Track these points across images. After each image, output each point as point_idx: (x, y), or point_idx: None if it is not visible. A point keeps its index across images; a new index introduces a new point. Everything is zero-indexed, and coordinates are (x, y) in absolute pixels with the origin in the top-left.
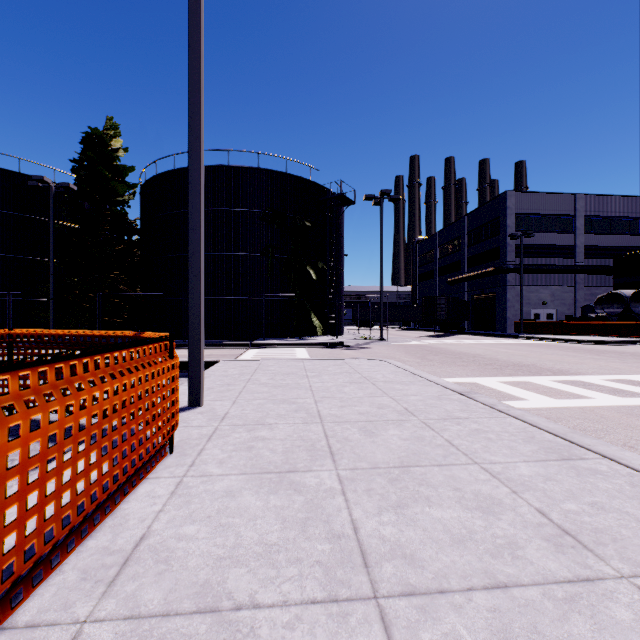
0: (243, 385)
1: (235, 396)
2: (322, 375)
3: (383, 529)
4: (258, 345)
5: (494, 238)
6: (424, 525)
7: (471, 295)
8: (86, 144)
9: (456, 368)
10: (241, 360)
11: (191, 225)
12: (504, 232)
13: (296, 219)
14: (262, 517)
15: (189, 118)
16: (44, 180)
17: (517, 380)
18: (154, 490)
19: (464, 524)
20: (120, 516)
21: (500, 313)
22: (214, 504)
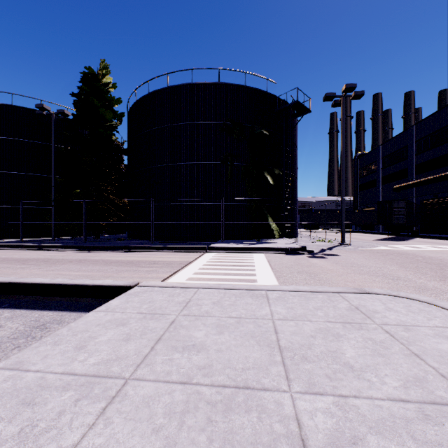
0: None
1: None
2: None
3: None
4: (214, 249)
5: None
6: None
7: (420, 200)
8: (84, 82)
9: None
10: (165, 286)
11: None
12: None
13: (254, 128)
14: None
15: None
16: (44, 107)
17: None
18: None
19: None
20: None
21: None
22: None
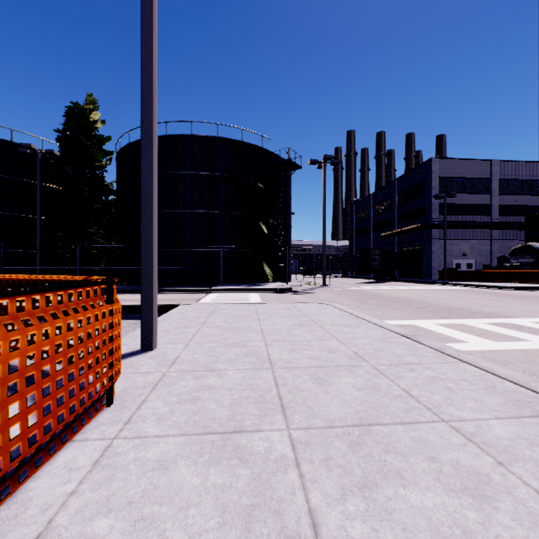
0: (198, 328)
1: (188, 339)
2: (272, 318)
3: (351, 527)
4: (217, 290)
5: (421, 198)
6: (403, 520)
7: (401, 248)
8: (69, 117)
9: (394, 311)
10: (199, 304)
11: (143, 172)
12: (430, 193)
13: (250, 181)
14: (196, 504)
15: (141, 66)
16: (31, 147)
17: (452, 322)
18: (75, 459)
19: (454, 518)
20: (20, 501)
21: (426, 263)
22: (141, 481)
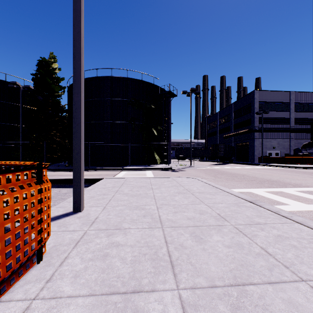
0: (113, 195)
1: (106, 203)
2: (161, 188)
3: None
4: (126, 169)
5: (248, 114)
6: None
7: (235, 143)
8: (39, 66)
9: (236, 182)
10: (115, 178)
11: (74, 91)
12: (253, 111)
13: (146, 104)
14: None
15: (73, 19)
16: (16, 84)
17: (275, 190)
18: None
19: None
20: None
21: (251, 152)
22: None
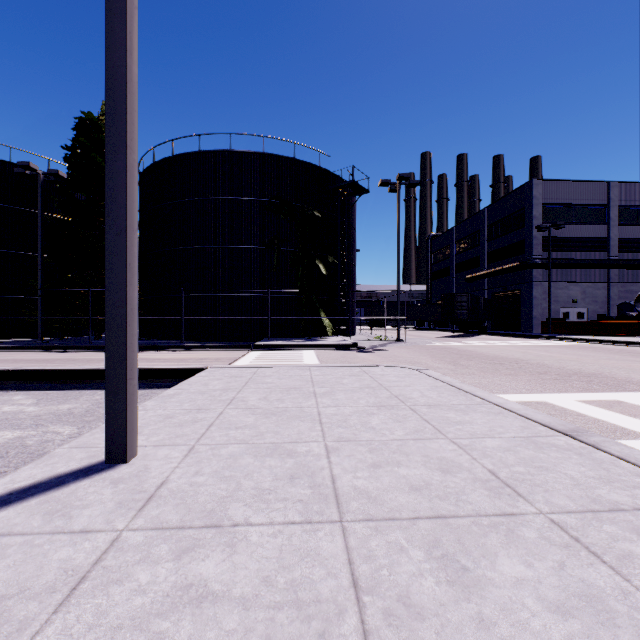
0: (219, 411)
1: (198, 435)
2: (335, 392)
3: None
4: (261, 347)
5: (518, 231)
6: None
7: (492, 293)
8: (80, 130)
9: (505, 378)
10: (233, 367)
11: (109, 145)
12: (530, 224)
13: (304, 209)
14: None
15: None
16: (30, 166)
17: (603, 398)
18: None
19: None
20: None
21: (525, 312)
22: None
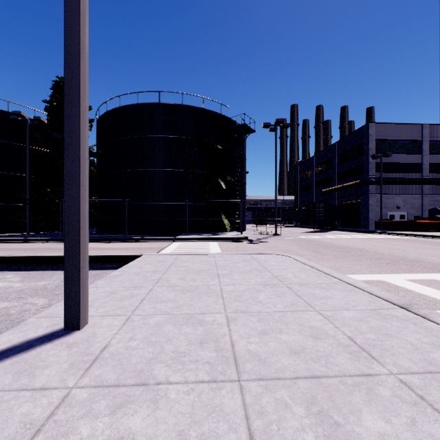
0: (150, 288)
1: (133, 307)
2: (233, 274)
3: None
4: (180, 239)
5: (359, 158)
6: None
7: (340, 201)
8: (55, 89)
9: (352, 263)
10: (160, 254)
11: (67, 95)
12: (367, 153)
13: (210, 143)
14: None
15: None
16: (21, 114)
17: (424, 278)
18: None
19: None
20: None
21: (364, 214)
22: None
